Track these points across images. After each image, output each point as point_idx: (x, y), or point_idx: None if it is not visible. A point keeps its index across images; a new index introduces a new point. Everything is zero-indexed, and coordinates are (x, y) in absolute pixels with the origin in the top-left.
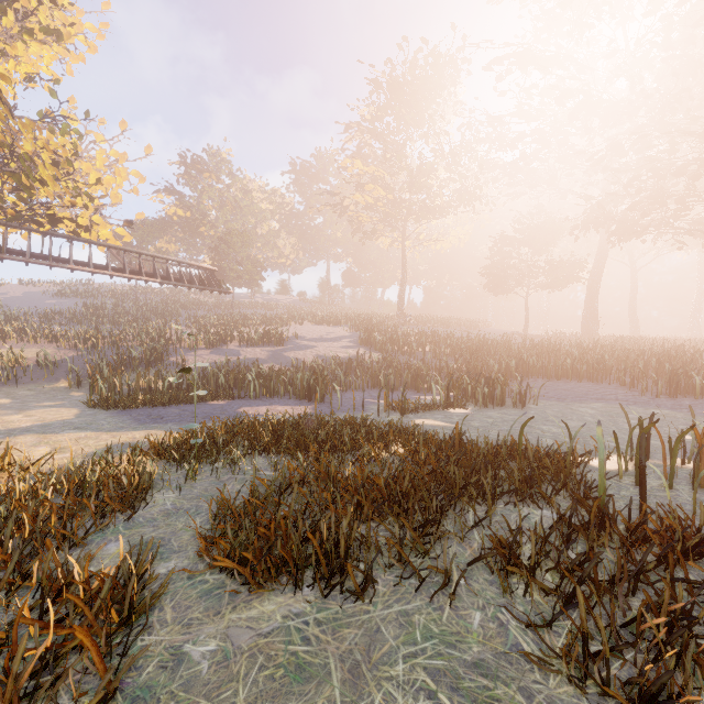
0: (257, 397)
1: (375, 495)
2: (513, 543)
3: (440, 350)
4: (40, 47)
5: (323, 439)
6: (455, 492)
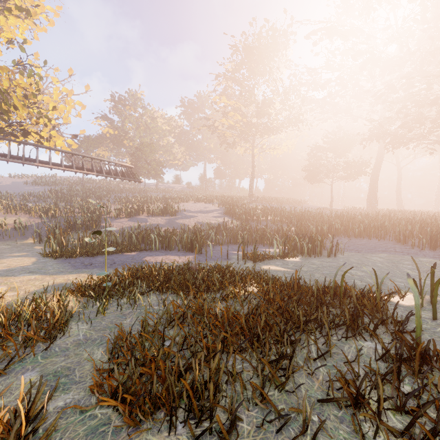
0: (157, 250)
1: (238, 330)
2: (360, 386)
3: (277, 218)
4: (15, 20)
5: (200, 281)
6: (300, 328)
